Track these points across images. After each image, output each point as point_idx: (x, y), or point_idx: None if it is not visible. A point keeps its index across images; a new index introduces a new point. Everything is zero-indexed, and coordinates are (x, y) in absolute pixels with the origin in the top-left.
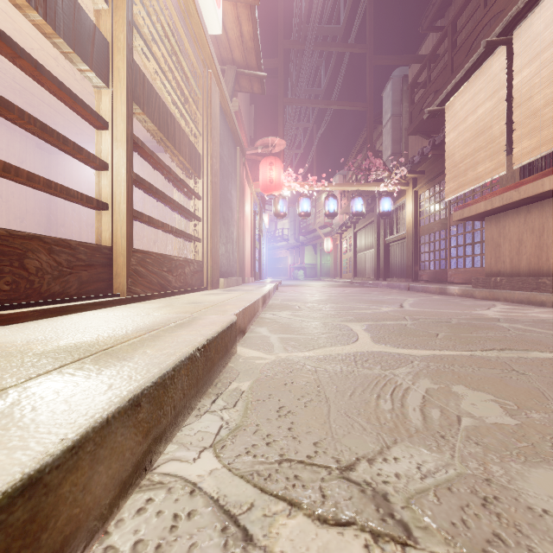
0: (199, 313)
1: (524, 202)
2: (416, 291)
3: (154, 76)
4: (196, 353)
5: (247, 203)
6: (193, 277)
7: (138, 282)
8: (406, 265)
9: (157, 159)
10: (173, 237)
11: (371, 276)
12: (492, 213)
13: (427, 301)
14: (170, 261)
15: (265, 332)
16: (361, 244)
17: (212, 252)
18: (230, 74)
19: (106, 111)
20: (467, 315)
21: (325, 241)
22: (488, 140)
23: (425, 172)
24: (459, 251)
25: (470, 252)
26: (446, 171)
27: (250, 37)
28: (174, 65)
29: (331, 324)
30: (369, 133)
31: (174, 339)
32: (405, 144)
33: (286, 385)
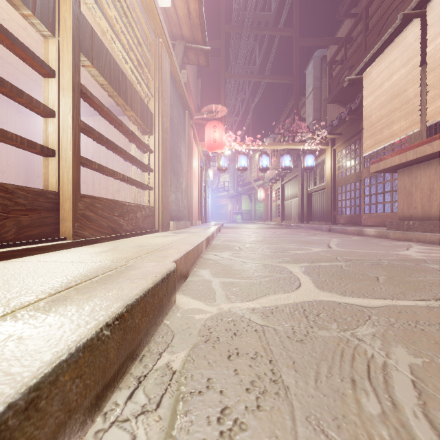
0: (137, 259)
1: (436, 155)
2: (335, 232)
3: (112, 46)
4: (103, 333)
5: (195, 159)
6: (144, 221)
7: (86, 226)
8: (326, 211)
9: (108, 111)
10: (132, 187)
11: (297, 219)
12: (405, 166)
13: (349, 242)
14: (121, 206)
15: (208, 275)
16: (288, 194)
17: (162, 199)
18: (179, 48)
19: (53, 59)
20: (393, 256)
21: (258, 191)
22: (403, 102)
23: (342, 133)
24: (371, 198)
25: (381, 200)
26: (363, 130)
27: (196, 14)
28: (125, 28)
29: (270, 266)
30: (295, 102)
31: (81, 306)
32: (324, 112)
33: (230, 359)
